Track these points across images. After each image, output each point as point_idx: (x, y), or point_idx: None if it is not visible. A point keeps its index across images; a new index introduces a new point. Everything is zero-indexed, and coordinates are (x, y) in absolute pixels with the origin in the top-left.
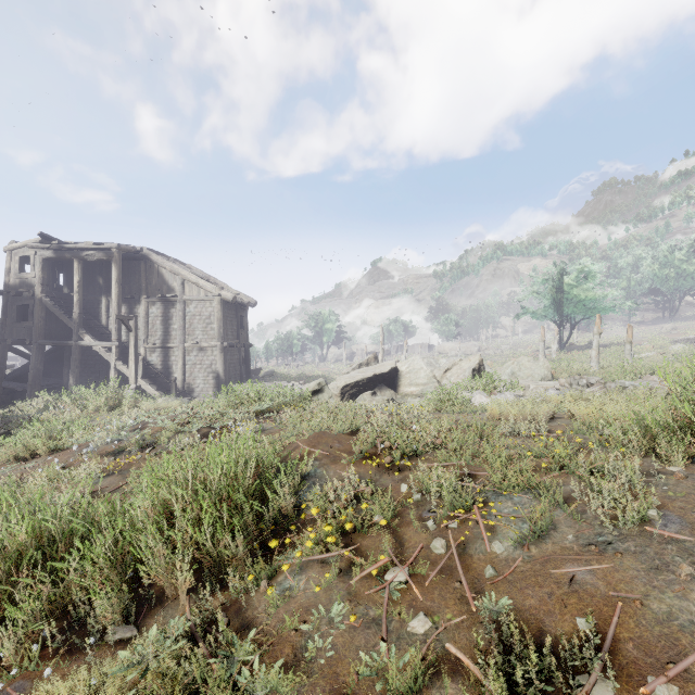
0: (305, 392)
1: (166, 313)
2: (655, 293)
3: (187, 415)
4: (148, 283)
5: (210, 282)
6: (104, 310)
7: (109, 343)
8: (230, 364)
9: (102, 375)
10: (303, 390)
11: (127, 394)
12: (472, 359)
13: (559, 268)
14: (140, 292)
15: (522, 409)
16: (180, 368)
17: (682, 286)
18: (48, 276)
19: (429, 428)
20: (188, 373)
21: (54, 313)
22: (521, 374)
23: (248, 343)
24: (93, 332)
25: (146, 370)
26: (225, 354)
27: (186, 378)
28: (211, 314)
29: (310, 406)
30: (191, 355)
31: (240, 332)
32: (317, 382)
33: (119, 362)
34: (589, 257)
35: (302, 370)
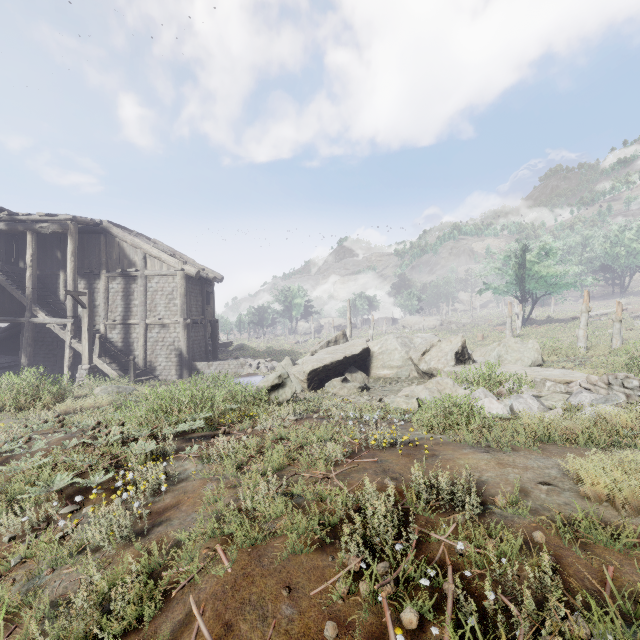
0: (261, 390)
1: (127, 288)
2: (607, 270)
3: (84, 436)
4: (108, 258)
5: (173, 257)
6: (62, 285)
7: (63, 320)
8: (194, 341)
9: (60, 352)
10: (260, 384)
11: (44, 389)
12: (454, 341)
13: (522, 245)
14: (100, 267)
15: (638, 472)
16: (141, 346)
17: (633, 263)
18: (0, 249)
19: (492, 547)
20: (150, 350)
21: (6, 288)
22: (509, 357)
23: (214, 319)
24: (48, 309)
25: (105, 348)
26: (188, 331)
27: (147, 356)
28: (173, 289)
29: (261, 420)
30: (153, 332)
31: (206, 308)
32: (277, 375)
33: (75, 340)
34: (551, 234)
35: (272, 343)
